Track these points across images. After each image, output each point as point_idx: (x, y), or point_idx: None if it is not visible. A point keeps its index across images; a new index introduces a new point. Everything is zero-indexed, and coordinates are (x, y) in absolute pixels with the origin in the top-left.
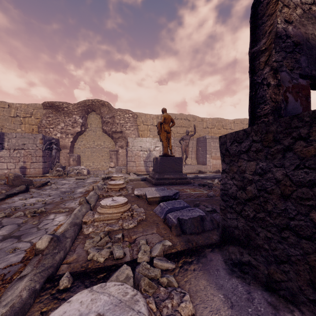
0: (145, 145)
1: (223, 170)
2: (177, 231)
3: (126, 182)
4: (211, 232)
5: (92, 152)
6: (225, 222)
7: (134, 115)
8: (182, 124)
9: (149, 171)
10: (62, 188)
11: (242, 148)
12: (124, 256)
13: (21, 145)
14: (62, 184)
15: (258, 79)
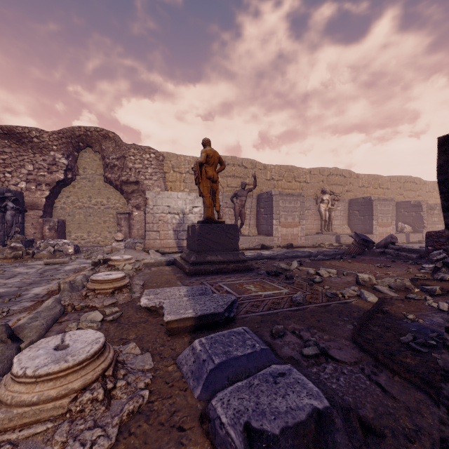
0: (176, 205)
1: None
2: None
3: (137, 269)
4: None
5: (86, 215)
6: None
7: (158, 155)
8: (236, 173)
9: (182, 247)
10: (1, 287)
11: None
12: None
13: None
14: (10, 277)
15: None
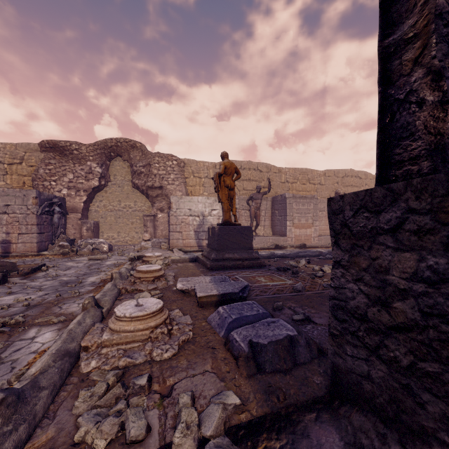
0: (197, 208)
1: (336, 261)
2: (250, 368)
3: (167, 265)
4: (309, 367)
5: (116, 217)
6: (342, 361)
7: (179, 162)
8: (251, 177)
9: (202, 246)
10: (64, 276)
11: (382, 223)
12: (146, 435)
13: (2, 208)
14: (66, 269)
15: (399, 93)
